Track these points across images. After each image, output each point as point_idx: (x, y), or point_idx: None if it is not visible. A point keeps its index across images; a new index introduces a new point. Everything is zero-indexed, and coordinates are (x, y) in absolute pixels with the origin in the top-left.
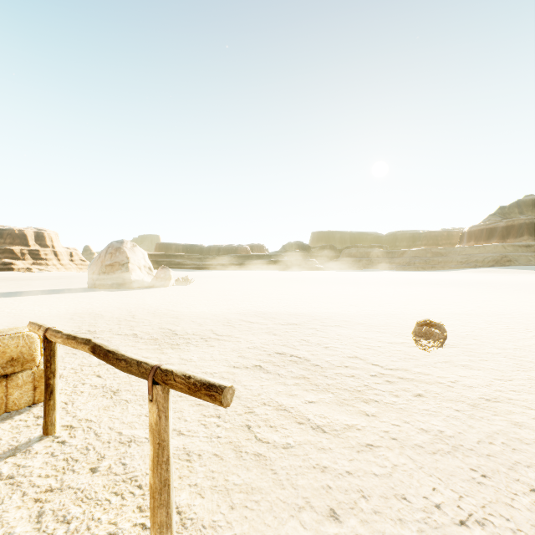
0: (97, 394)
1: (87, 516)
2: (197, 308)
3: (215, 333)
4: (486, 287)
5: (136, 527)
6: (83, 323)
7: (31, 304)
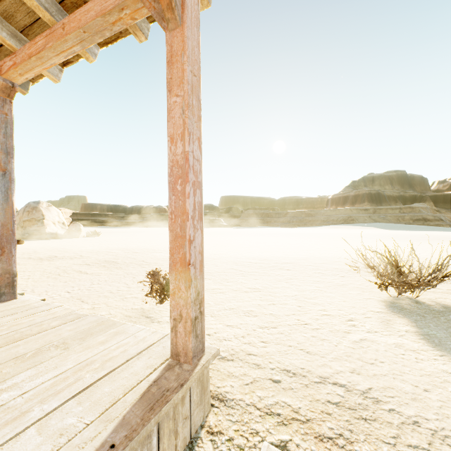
0: None
1: None
2: (85, 248)
3: (81, 256)
4: (307, 236)
5: None
6: None
7: None
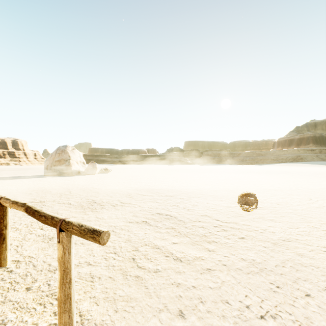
0: (39, 240)
1: (18, 319)
2: (111, 187)
3: (120, 201)
4: (287, 174)
5: (50, 325)
6: (37, 196)
7: (6, 185)
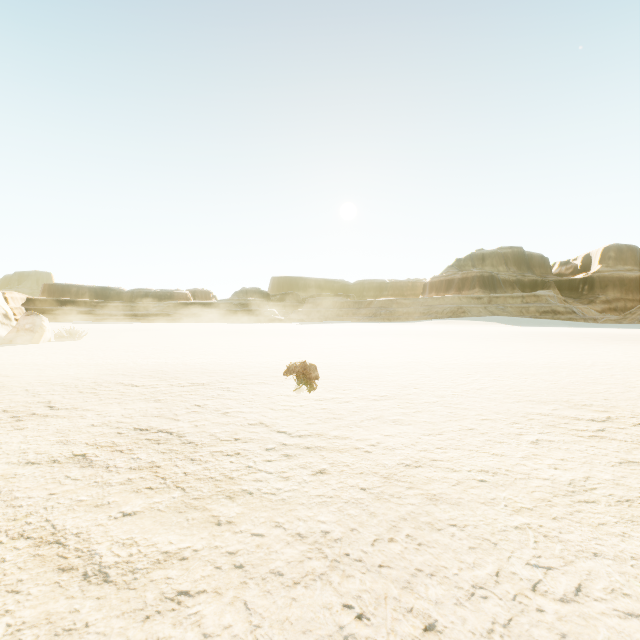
0: None
1: None
2: (58, 371)
3: (51, 405)
4: (441, 336)
5: None
6: None
7: None
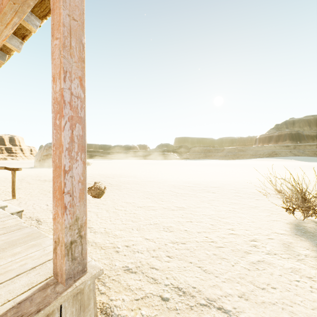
0: None
1: (1, 198)
2: None
3: None
4: (237, 166)
5: (10, 198)
6: (21, 177)
7: (1, 172)
